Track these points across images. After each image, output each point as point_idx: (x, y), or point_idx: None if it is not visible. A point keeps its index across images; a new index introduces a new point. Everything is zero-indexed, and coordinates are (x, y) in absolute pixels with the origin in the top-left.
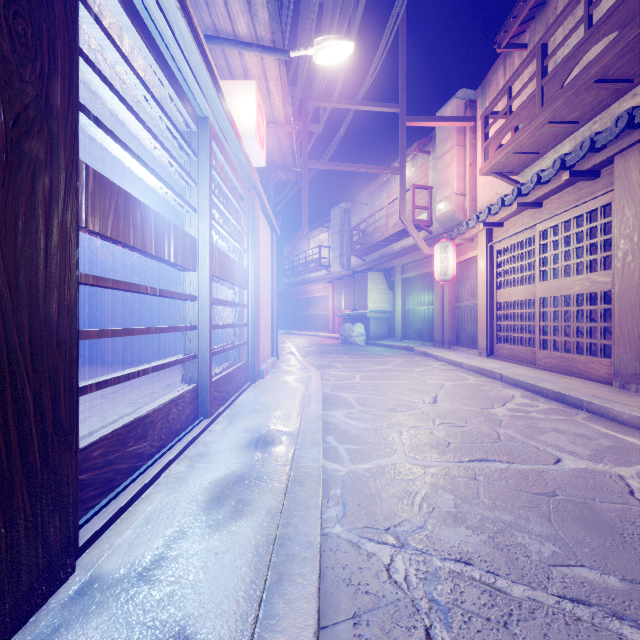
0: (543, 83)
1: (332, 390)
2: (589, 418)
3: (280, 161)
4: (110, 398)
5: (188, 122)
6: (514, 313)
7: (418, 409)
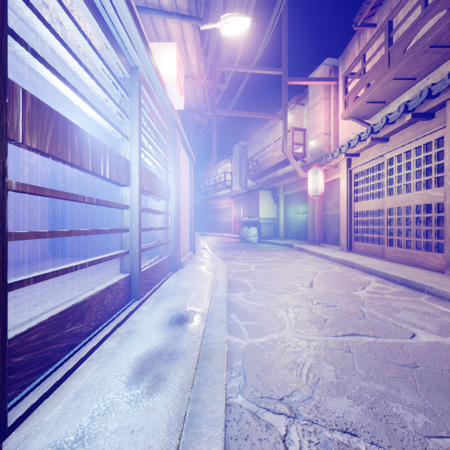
0: (390, 50)
1: (234, 276)
2: (430, 299)
3: (196, 107)
4: (66, 283)
5: (122, 69)
6: (367, 219)
7: (299, 292)
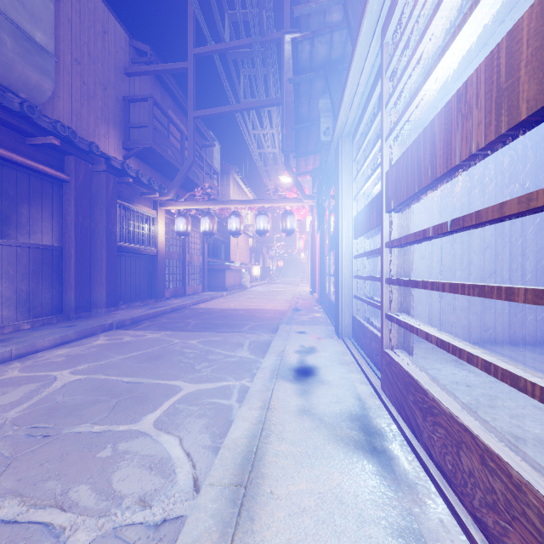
0: None
1: None
2: None
3: None
4: None
5: None
6: None
7: None
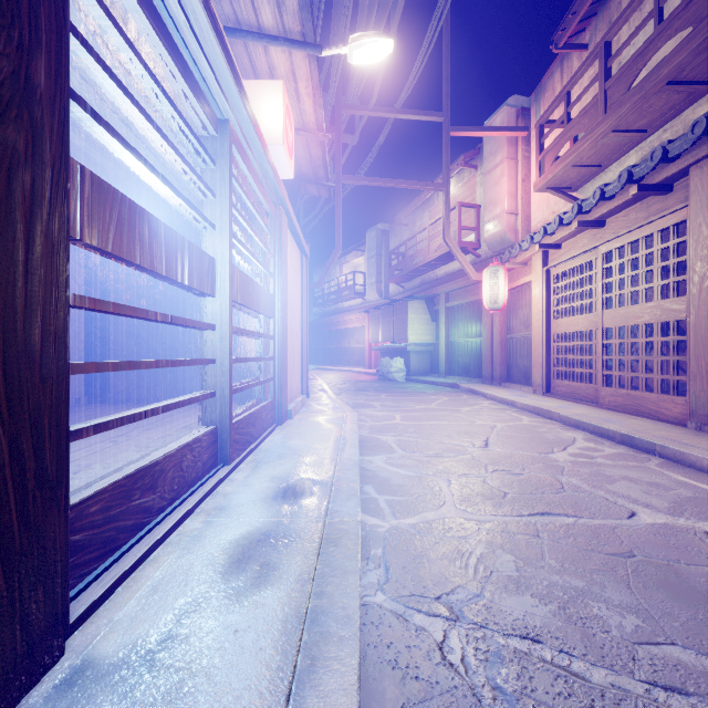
0: (607, 86)
1: (369, 432)
2: (663, 464)
3: (310, 174)
4: (118, 441)
5: (205, 124)
6: (573, 346)
7: (468, 454)
